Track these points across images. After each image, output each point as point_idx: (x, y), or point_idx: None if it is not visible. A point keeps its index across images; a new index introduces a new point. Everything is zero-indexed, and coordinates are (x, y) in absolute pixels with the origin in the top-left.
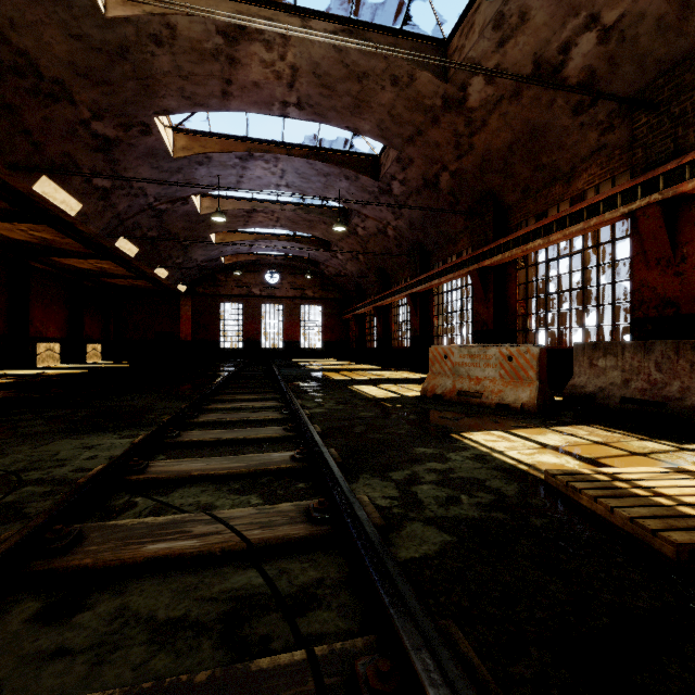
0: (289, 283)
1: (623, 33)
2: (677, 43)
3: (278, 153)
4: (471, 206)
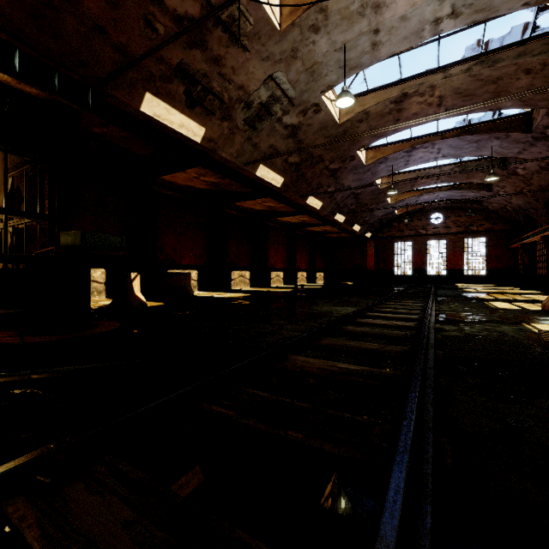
0: (452, 222)
1: None
2: None
3: (434, 140)
4: None
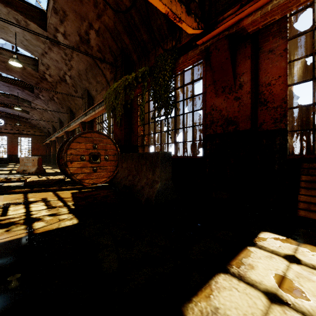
0: (11, 126)
1: (73, 78)
2: (83, 85)
3: None
4: (67, 110)
